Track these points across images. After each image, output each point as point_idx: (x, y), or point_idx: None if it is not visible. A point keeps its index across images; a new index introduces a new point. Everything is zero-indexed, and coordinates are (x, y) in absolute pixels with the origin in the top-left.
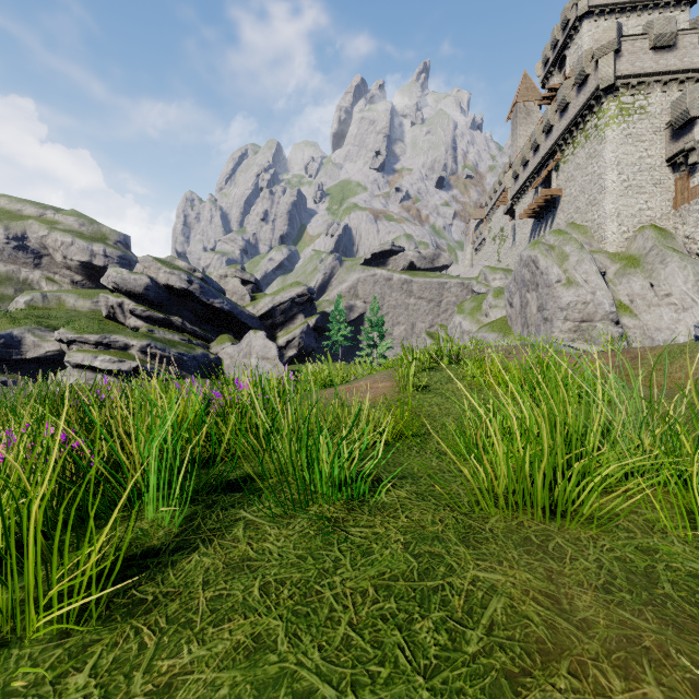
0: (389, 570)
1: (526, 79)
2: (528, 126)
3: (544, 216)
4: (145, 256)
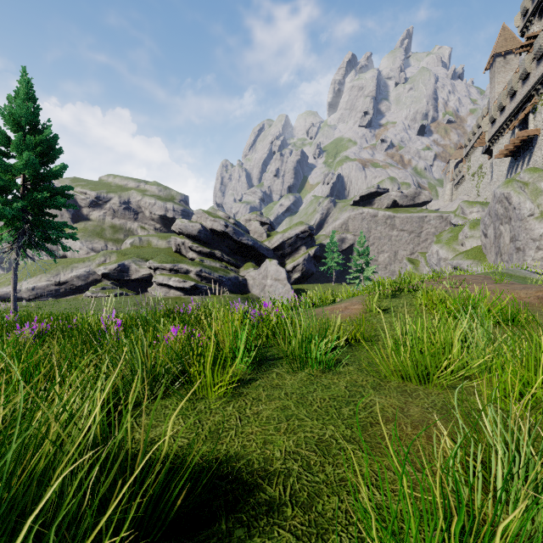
0: (336, 394)
1: (505, 31)
2: (506, 73)
3: (521, 155)
4: (198, 209)
